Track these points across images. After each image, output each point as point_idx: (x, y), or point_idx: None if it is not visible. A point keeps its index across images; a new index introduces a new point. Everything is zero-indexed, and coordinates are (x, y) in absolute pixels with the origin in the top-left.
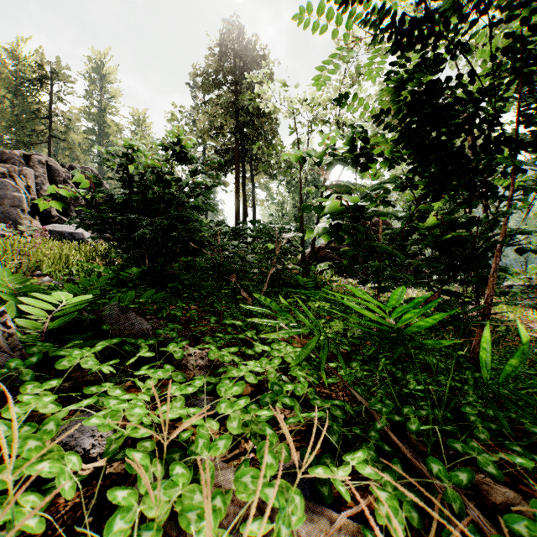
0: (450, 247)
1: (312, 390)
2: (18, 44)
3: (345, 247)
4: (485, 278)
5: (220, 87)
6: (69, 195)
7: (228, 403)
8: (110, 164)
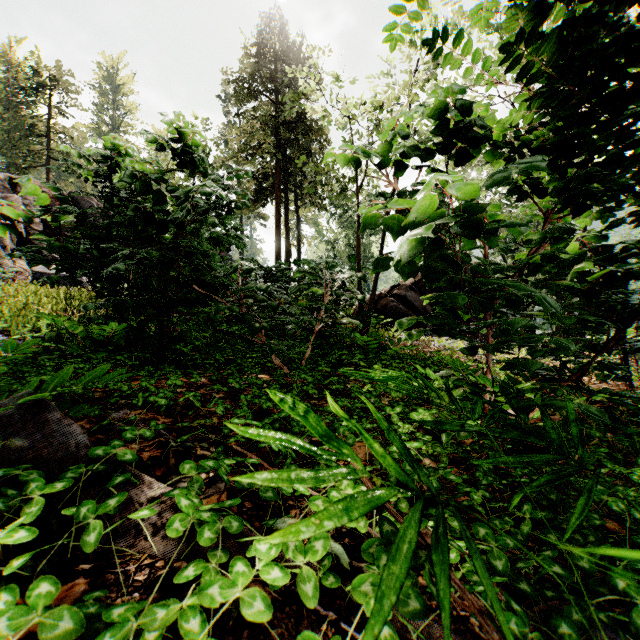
0: None
1: None
2: (10, 46)
3: (412, 294)
4: None
5: (257, 98)
6: (19, 215)
7: None
8: (84, 172)
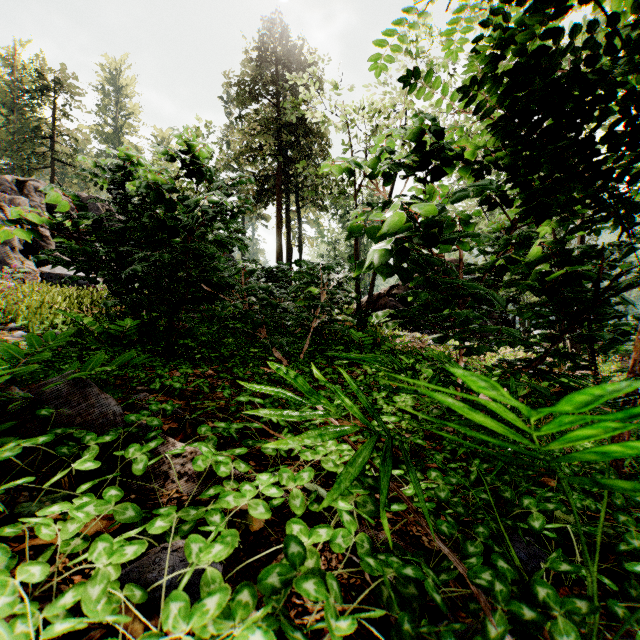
0: (561, 290)
1: (364, 537)
2: (15, 49)
3: None
4: (622, 334)
5: (258, 100)
6: (42, 221)
7: (184, 603)
8: (100, 180)
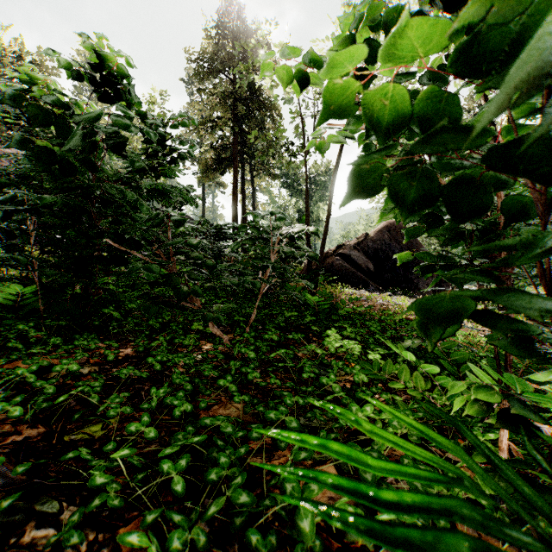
0: None
1: None
2: None
3: (355, 253)
4: None
5: (216, 77)
6: None
7: None
8: None
